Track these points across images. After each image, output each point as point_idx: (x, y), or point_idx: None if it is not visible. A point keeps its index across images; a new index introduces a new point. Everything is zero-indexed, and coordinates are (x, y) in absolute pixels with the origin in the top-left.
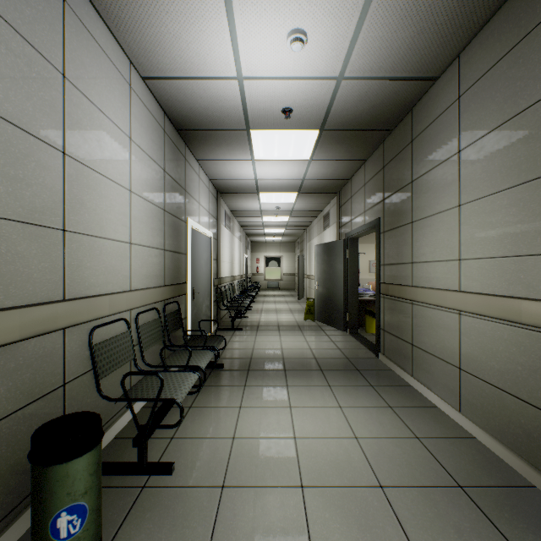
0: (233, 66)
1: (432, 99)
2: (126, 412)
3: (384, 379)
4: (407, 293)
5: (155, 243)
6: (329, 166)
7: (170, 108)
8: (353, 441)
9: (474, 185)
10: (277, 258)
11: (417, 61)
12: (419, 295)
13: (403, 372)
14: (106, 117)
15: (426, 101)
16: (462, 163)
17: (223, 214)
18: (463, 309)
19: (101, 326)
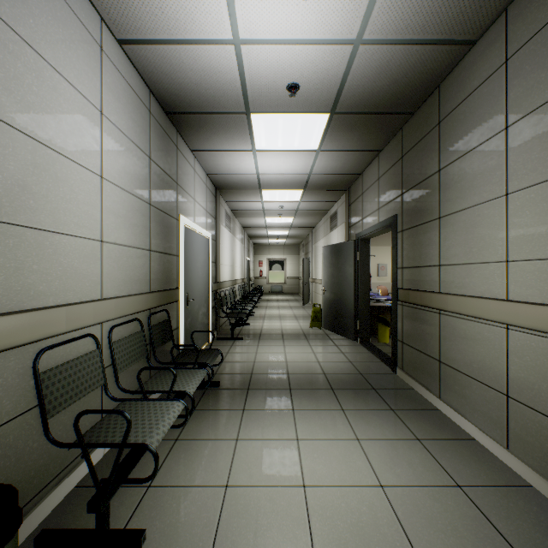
0: (228, 24)
1: (467, 69)
2: (94, 451)
3: (405, 400)
4: (433, 301)
5: (138, 242)
6: (338, 158)
7: (155, 84)
8: (379, 492)
9: (530, 167)
10: (281, 261)
11: (453, 17)
12: (450, 304)
13: (428, 392)
14: (63, 79)
15: (459, 73)
16: (511, 141)
17: (223, 213)
18: (514, 323)
19: (54, 347)
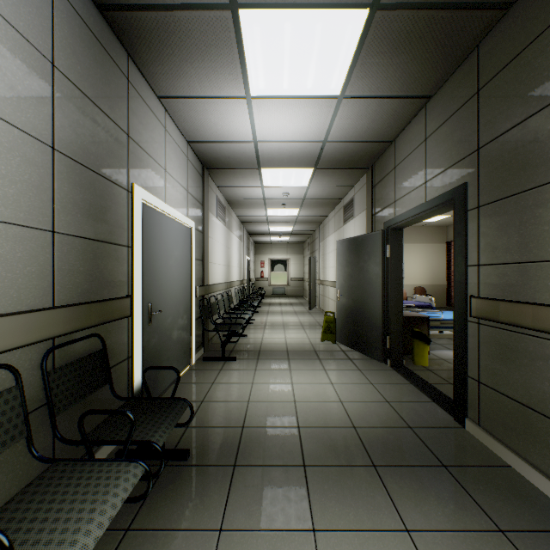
0: None
1: None
2: None
3: (513, 501)
4: None
5: (10, 213)
6: (368, 111)
7: None
8: None
9: None
10: (284, 261)
11: None
12: None
13: None
14: None
15: None
16: None
17: (214, 200)
18: None
19: None
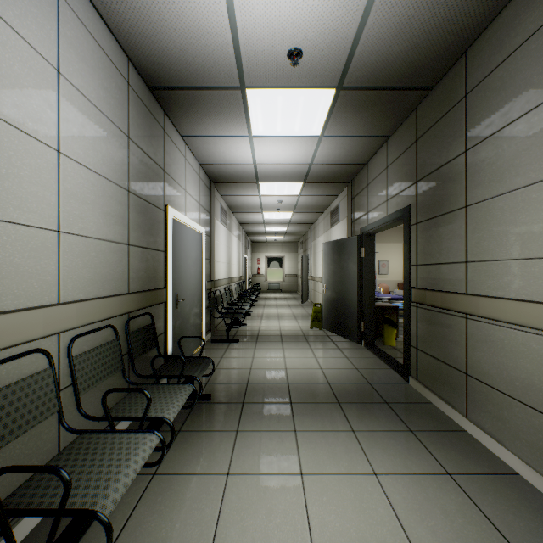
0: None
1: (506, 25)
2: None
3: (425, 418)
4: (458, 304)
5: (112, 235)
6: (343, 145)
7: (134, 50)
8: None
9: None
10: (279, 258)
11: None
12: (482, 307)
13: (451, 409)
14: None
15: (493, 32)
16: None
17: (218, 208)
18: None
19: None
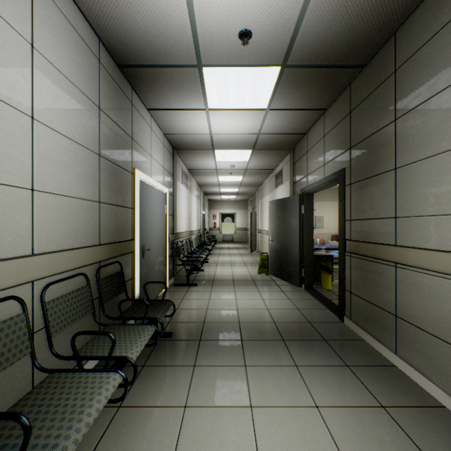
0: None
1: (432, 6)
2: None
3: (359, 354)
4: (388, 254)
5: (84, 193)
6: (286, 117)
7: (104, 31)
8: None
9: None
10: (232, 214)
11: None
12: (411, 257)
13: (381, 346)
14: None
15: (421, 14)
16: None
17: (180, 171)
18: None
19: None
